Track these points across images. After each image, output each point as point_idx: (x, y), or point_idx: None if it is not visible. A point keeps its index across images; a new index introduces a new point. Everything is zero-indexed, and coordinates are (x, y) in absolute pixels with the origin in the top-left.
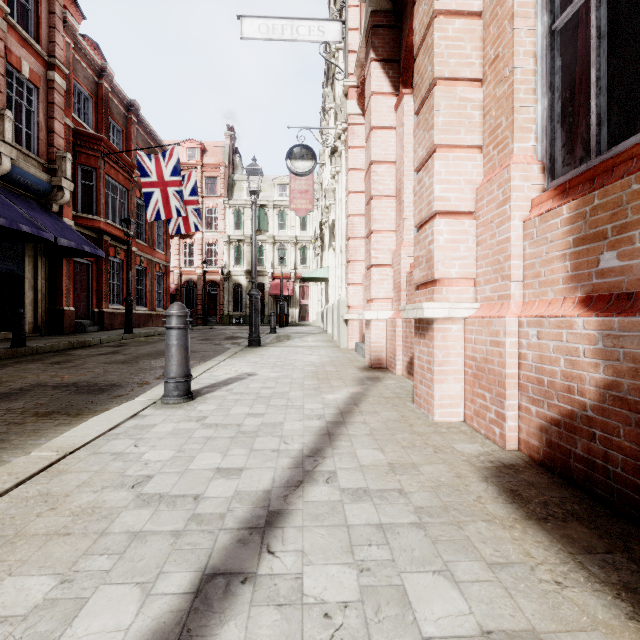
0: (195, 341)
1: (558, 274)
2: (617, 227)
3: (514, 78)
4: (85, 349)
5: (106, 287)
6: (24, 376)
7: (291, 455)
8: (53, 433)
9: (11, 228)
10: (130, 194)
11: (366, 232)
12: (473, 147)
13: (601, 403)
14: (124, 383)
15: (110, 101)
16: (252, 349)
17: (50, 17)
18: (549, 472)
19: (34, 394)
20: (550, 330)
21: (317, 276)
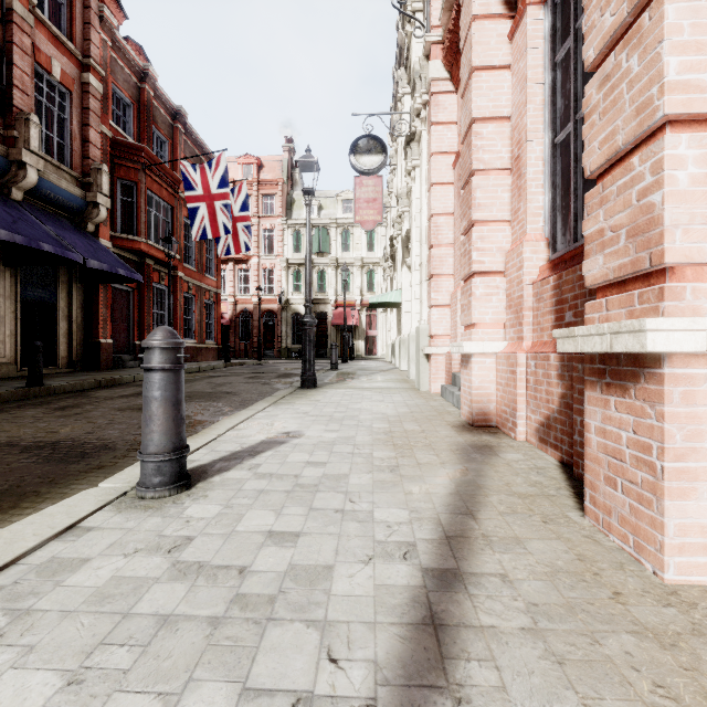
0: (241, 379)
1: None
2: None
3: None
4: (111, 389)
5: (149, 317)
6: (4, 428)
7: None
8: None
9: (37, 249)
10: (175, 212)
11: (463, 227)
12: None
13: None
14: (121, 443)
15: (154, 108)
16: (305, 392)
17: (85, 12)
18: None
19: None
20: None
21: (387, 300)
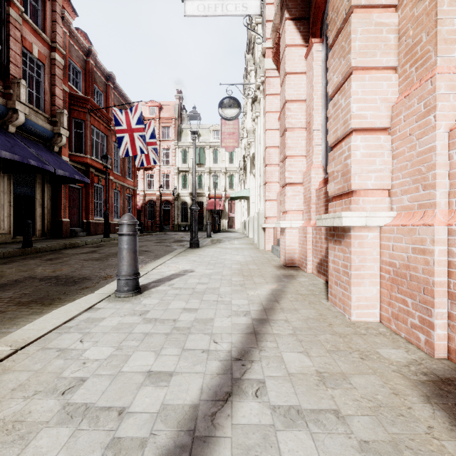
0: (152, 243)
1: None
2: None
3: None
4: (73, 249)
5: (92, 205)
6: (22, 270)
7: (220, 357)
8: (24, 321)
9: (25, 163)
10: (108, 139)
11: (281, 158)
12: (388, 68)
13: None
14: (93, 276)
15: (95, 73)
16: (192, 250)
17: (53, 14)
18: None
19: (23, 285)
20: None
21: (241, 195)
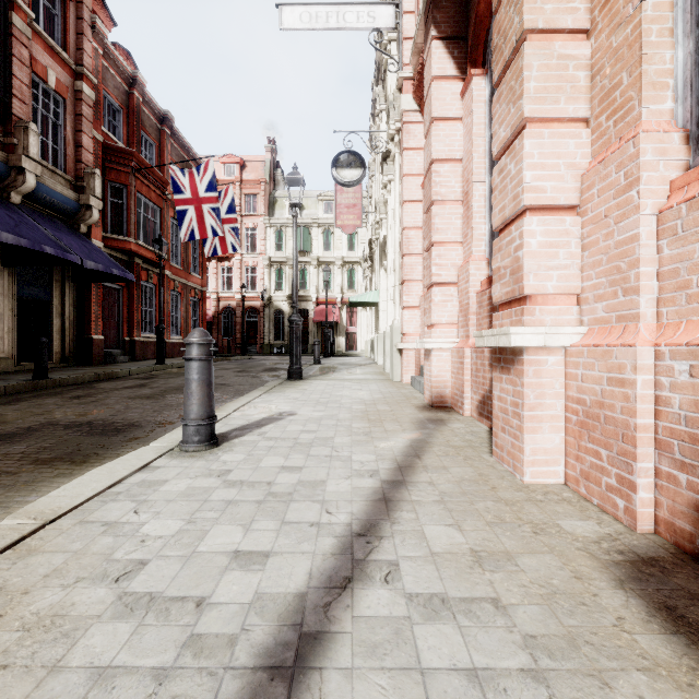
0: (231, 373)
1: None
2: None
3: (643, 15)
4: (111, 381)
5: (138, 314)
6: (37, 413)
7: (335, 532)
8: (48, 487)
9: (36, 250)
10: (163, 213)
11: (425, 245)
12: (576, 120)
13: None
14: (144, 422)
15: (142, 113)
16: (292, 383)
17: (78, 23)
18: None
19: (41, 435)
20: None
21: (366, 300)
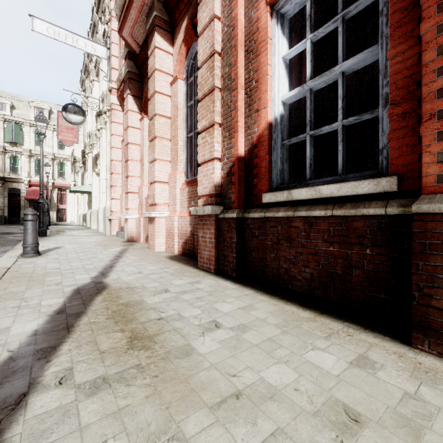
0: None
1: (186, 205)
2: (194, 196)
3: (178, 147)
4: None
5: None
6: None
7: (108, 260)
8: None
9: None
10: None
11: (125, 175)
12: (168, 161)
13: (190, 235)
14: None
15: None
16: (43, 238)
17: None
18: (183, 255)
19: None
20: (183, 219)
21: (83, 190)
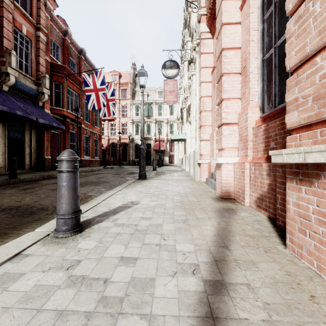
0: (110, 175)
1: None
2: None
3: None
4: (49, 179)
5: (68, 146)
6: None
7: None
8: None
9: (15, 114)
10: (80, 97)
11: (217, 101)
12: None
13: None
14: (50, 207)
15: (70, 48)
16: (140, 181)
17: (38, 3)
18: None
19: None
20: None
21: (179, 138)
